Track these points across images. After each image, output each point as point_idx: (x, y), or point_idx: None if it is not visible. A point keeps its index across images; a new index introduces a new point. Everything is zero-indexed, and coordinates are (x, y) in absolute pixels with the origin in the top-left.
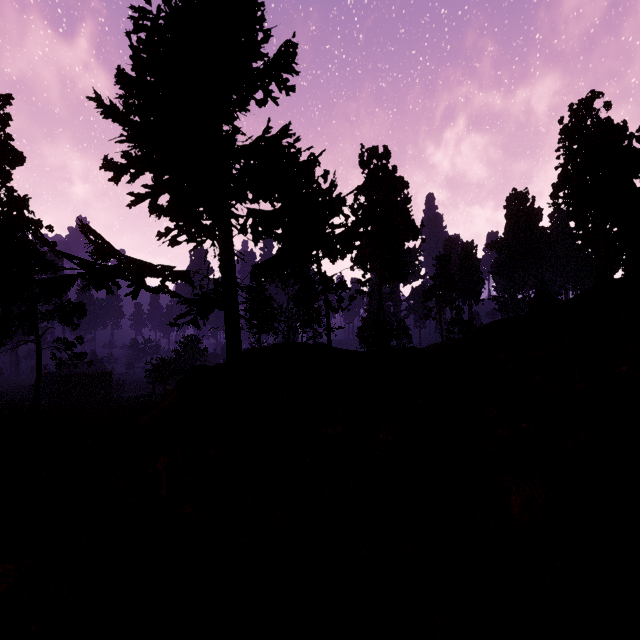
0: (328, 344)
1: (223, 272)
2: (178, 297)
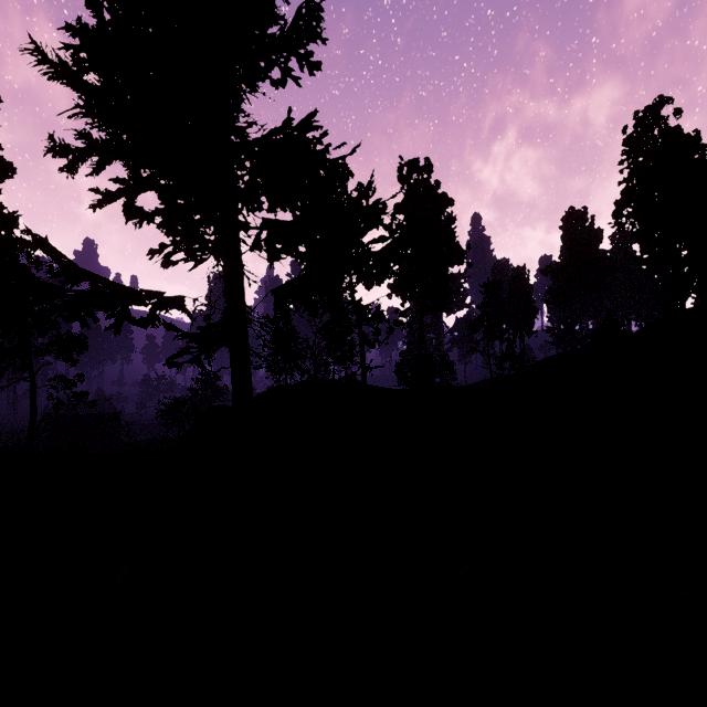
0: (363, 383)
1: (228, 299)
2: (175, 331)
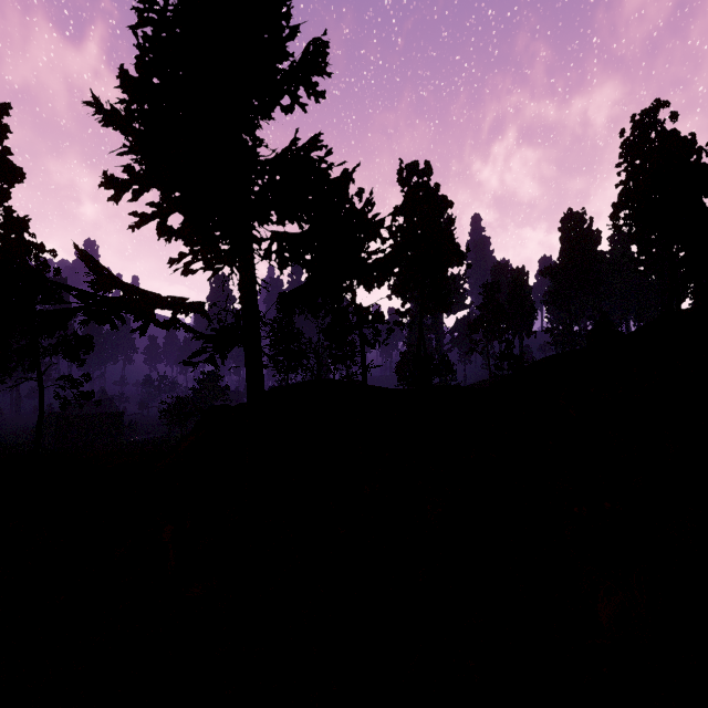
0: (363, 382)
1: (243, 304)
2: (193, 332)
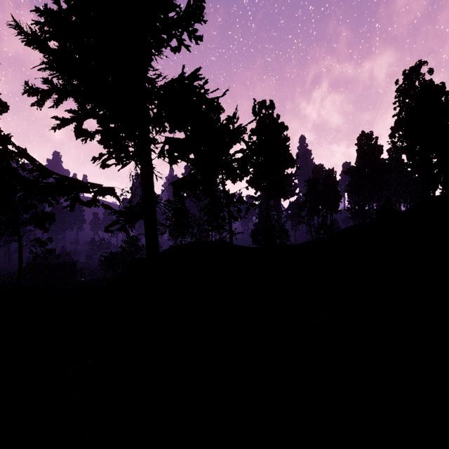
0: (230, 243)
1: (143, 188)
2: (109, 209)
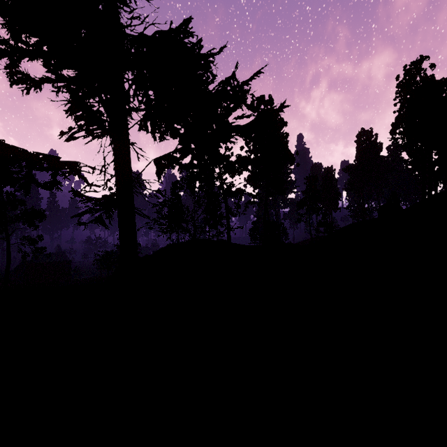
0: (228, 241)
1: (115, 164)
2: (80, 196)
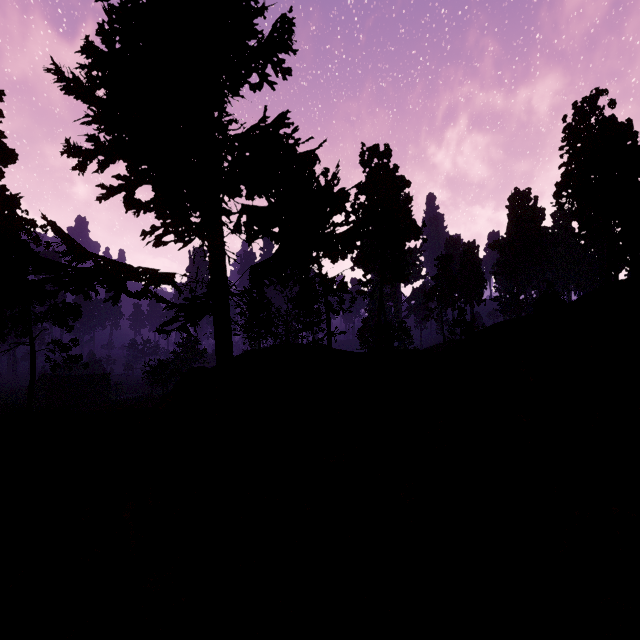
0: (328, 347)
1: (212, 275)
2: (165, 302)
